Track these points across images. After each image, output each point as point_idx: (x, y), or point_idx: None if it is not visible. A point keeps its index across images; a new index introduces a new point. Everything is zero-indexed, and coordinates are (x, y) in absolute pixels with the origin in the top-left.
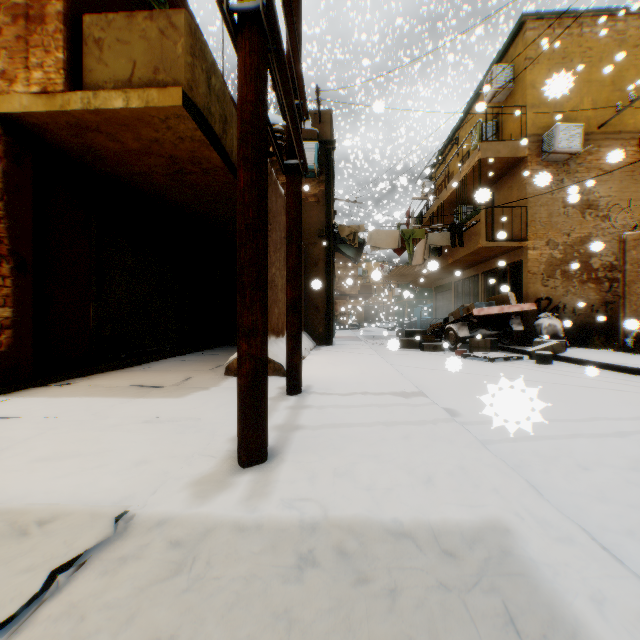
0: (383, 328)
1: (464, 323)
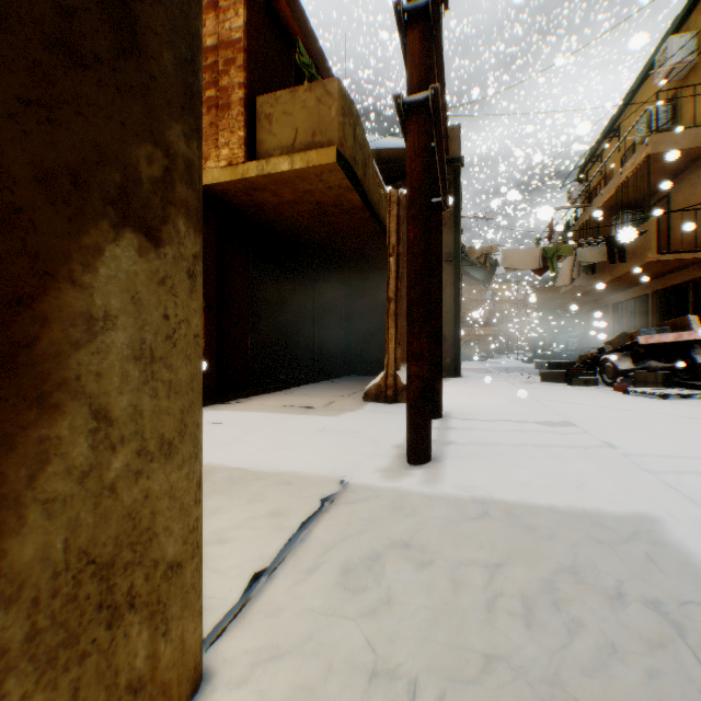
0: (517, 360)
1: (625, 353)
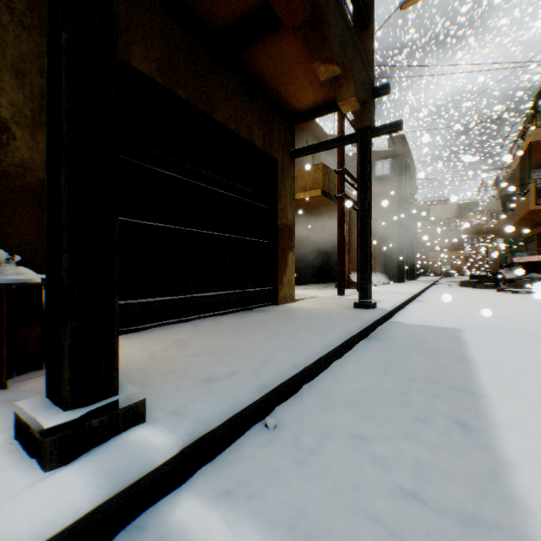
0: None
1: (510, 268)
